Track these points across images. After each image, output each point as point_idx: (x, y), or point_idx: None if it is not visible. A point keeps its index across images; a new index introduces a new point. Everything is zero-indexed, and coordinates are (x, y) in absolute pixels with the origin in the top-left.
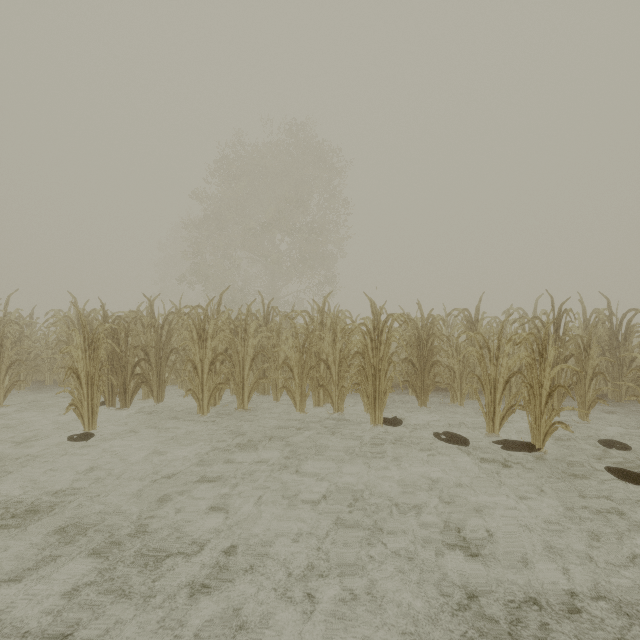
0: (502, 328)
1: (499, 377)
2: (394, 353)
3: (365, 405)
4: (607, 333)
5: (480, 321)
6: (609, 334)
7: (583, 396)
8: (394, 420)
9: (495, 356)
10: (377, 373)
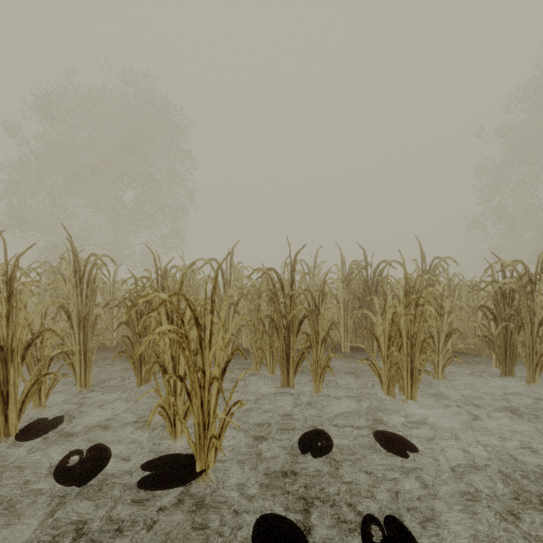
0: (182, 284)
1: (180, 355)
2: (97, 317)
3: (35, 396)
4: (361, 285)
5: (229, 273)
6: (363, 286)
7: (315, 362)
8: (49, 423)
9: (180, 324)
10: (10, 356)
